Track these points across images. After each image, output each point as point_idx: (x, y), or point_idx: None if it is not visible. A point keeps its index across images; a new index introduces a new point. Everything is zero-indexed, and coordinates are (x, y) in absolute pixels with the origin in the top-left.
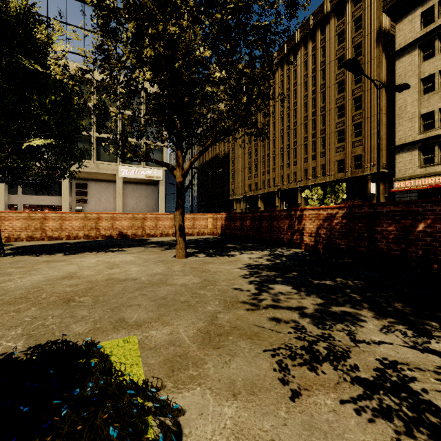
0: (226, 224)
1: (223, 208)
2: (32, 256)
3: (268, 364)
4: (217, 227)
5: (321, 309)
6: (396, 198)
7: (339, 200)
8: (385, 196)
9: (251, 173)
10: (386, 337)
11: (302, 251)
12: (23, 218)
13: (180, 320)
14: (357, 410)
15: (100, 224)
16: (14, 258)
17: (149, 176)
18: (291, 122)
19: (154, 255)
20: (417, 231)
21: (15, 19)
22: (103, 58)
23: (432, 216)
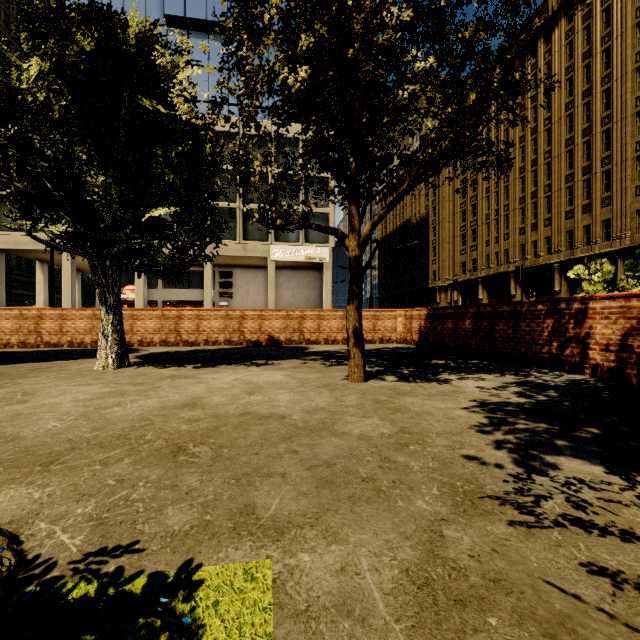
0: (427, 327)
1: (418, 301)
2: (158, 368)
3: None
4: (412, 330)
5: None
6: None
7: None
8: None
9: (465, 245)
10: None
11: (586, 379)
12: (156, 316)
13: (362, 529)
14: None
15: (244, 326)
16: (138, 370)
17: (309, 257)
18: (539, 154)
19: (314, 375)
20: None
21: (135, 49)
22: (235, 63)
23: None
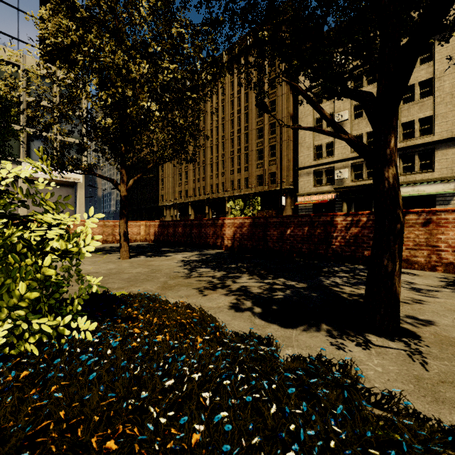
0: (159, 231)
1: (152, 214)
2: None
3: (195, 291)
4: (150, 233)
5: (224, 275)
6: (299, 209)
7: (255, 210)
8: (292, 207)
9: (181, 180)
10: (248, 281)
11: (222, 251)
12: None
13: (146, 285)
14: (226, 295)
15: None
16: None
17: (64, 176)
18: (219, 136)
19: (97, 259)
20: (287, 234)
21: None
22: (68, 101)
23: (293, 225)
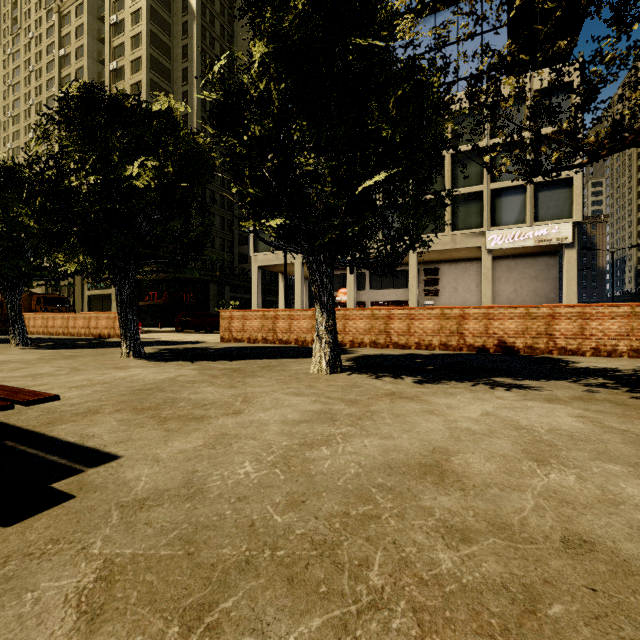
0: None
1: None
2: (372, 378)
3: None
4: None
5: None
6: None
7: None
8: None
9: None
10: None
11: None
12: (366, 316)
13: None
14: None
15: (464, 327)
16: (350, 378)
17: (541, 239)
18: None
19: None
20: None
21: None
22: None
23: None
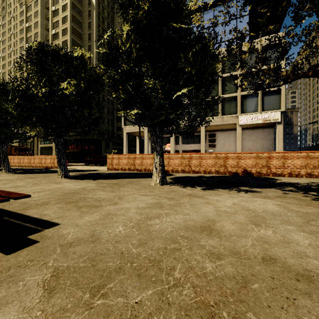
0: None
1: None
2: (181, 187)
3: None
4: None
5: None
6: None
7: None
8: None
9: None
10: None
11: None
12: (179, 157)
13: None
14: None
15: (227, 163)
16: (170, 187)
17: (265, 119)
18: None
19: (309, 209)
20: None
21: None
22: None
23: None
